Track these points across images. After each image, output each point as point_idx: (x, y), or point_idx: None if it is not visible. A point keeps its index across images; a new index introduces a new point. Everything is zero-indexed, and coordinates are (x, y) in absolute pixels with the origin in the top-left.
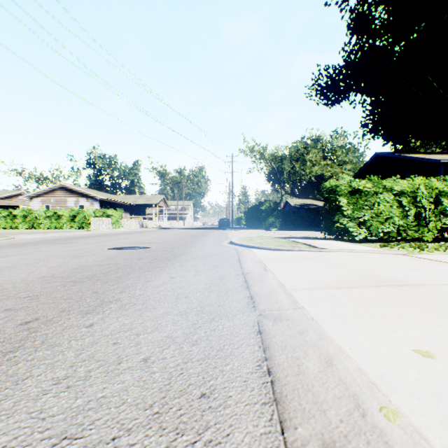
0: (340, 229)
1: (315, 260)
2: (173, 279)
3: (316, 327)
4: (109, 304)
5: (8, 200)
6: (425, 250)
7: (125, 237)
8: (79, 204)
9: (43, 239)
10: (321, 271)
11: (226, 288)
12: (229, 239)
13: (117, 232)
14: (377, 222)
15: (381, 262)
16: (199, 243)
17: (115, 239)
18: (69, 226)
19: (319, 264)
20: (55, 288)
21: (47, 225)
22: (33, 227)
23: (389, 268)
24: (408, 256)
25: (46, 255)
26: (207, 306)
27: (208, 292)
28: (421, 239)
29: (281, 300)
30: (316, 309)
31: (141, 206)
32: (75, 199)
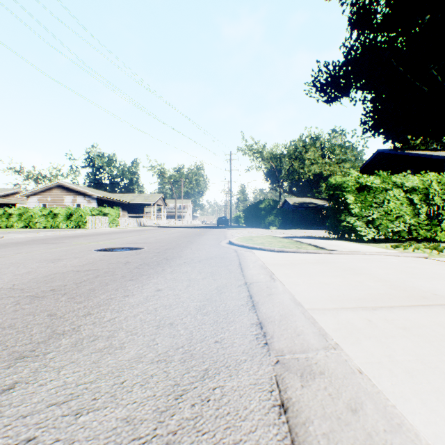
0: (347, 228)
1: (328, 265)
2: (159, 293)
3: (374, 395)
4: (59, 339)
5: (5, 198)
6: (443, 251)
7: (119, 237)
8: (76, 202)
9: (31, 239)
10: (341, 281)
11: (225, 308)
12: (228, 238)
13: (113, 230)
14: (386, 220)
15: (406, 268)
16: (196, 243)
17: (108, 239)
18: (65, 225)
19: (335, 271)
20: (2, 308)
21: (43, 224)
22: (29, 226)
23: (422, 277)
24: (430, 259)
25: (22, 258)
26: (199, 342)
27: (202, 316)
28: (432, 239)
29: (303, 331)
30: (358, 350)
31: (139, 204)
32: (72, 198)
